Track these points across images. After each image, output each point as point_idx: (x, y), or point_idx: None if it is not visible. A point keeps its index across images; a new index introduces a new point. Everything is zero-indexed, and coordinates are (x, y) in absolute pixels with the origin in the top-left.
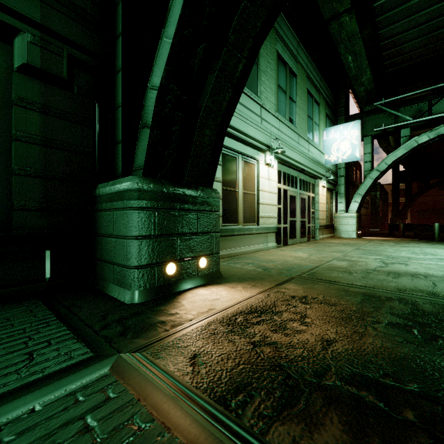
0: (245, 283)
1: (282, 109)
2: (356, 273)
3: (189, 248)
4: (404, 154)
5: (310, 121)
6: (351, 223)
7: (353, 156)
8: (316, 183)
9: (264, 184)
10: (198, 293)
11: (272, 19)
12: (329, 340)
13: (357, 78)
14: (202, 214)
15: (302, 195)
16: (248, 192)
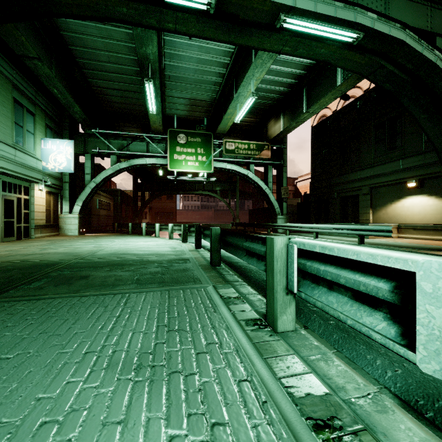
0: None
1: None
2: None
3: None
4: (113, 173)
5: (19, 128)
6: (74, 223)
7: (68, 168)
8: (31, 186)
9: None
10: None
11: None
12: None
13: (69, 106)
14: None
15: (7, 197)
16: None
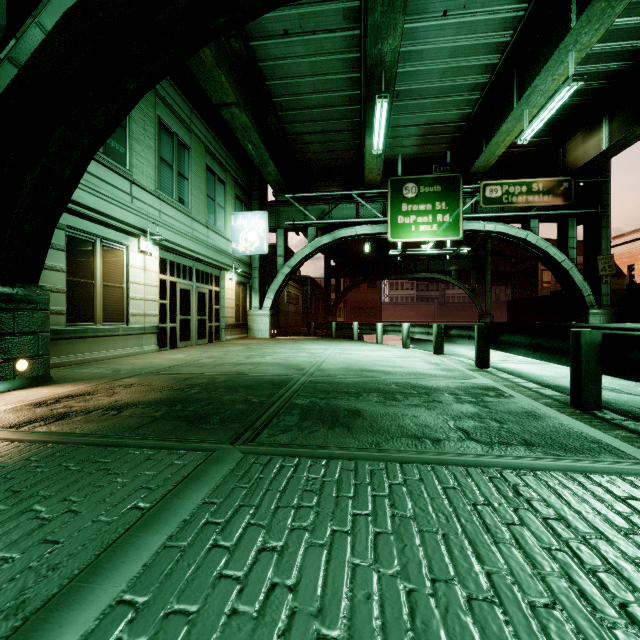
0: (80, 382)
1: (167, 187)
2: (208, 366)
3: (1, 350)
4: (311, 253)
5: (211, 202)
6: (265, 322)
7: (261, 249)
8: (221, 275)
9: (138, 276)
10: (11, 394)
11: (103, 138)
12: (120, 400)
13: (263, 166)
14: (22, 312)
15: (200, 289)
16: (111, 284)
